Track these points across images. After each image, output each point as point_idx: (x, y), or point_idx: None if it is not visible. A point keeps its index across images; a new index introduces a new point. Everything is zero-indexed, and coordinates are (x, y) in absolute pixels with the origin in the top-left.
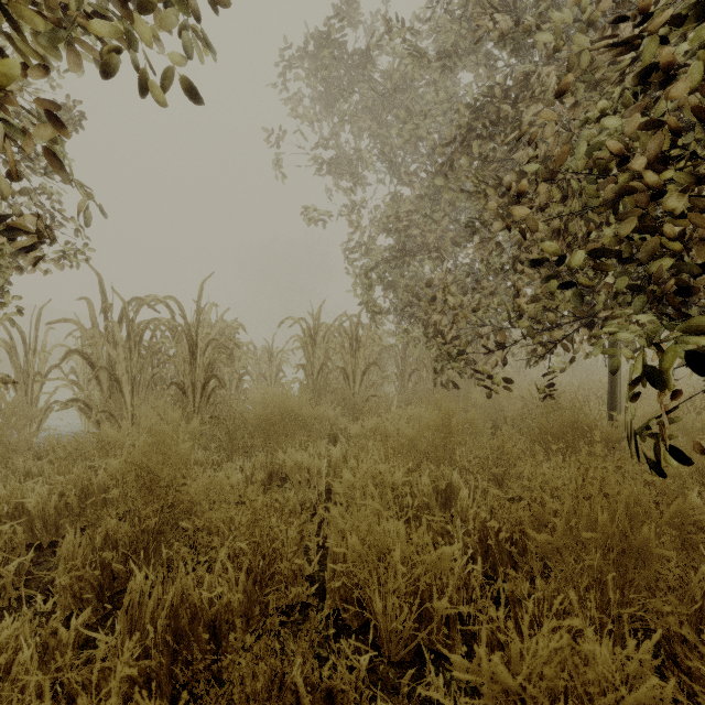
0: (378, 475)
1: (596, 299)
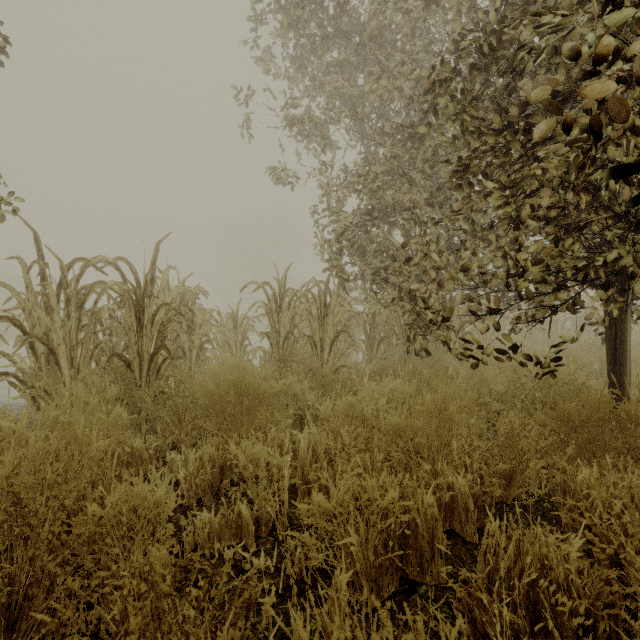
0: (363, 494)
1: (620, 253)
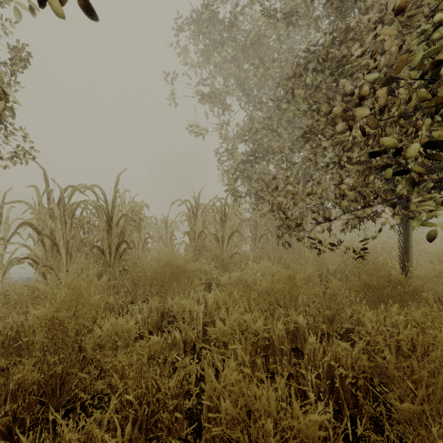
0: (243, 323)
1: (400, 186)
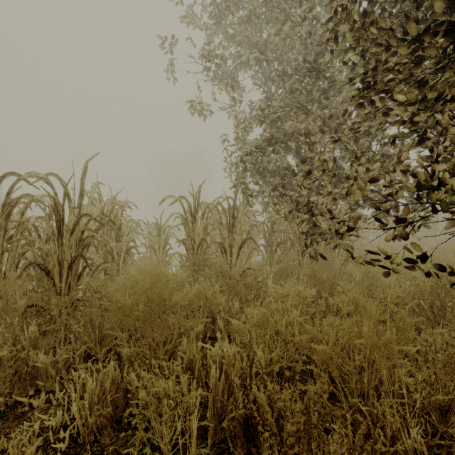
0: None
1: None
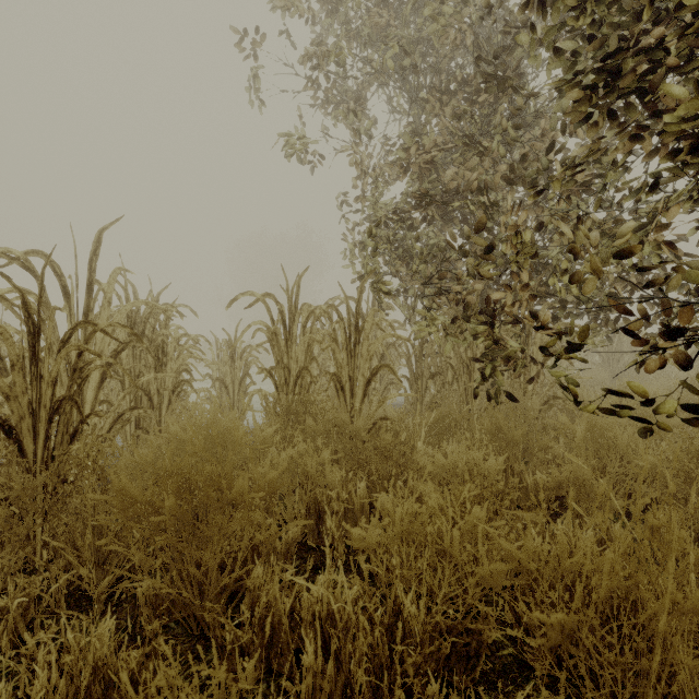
0: None
1: None
